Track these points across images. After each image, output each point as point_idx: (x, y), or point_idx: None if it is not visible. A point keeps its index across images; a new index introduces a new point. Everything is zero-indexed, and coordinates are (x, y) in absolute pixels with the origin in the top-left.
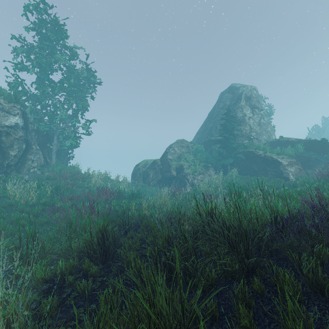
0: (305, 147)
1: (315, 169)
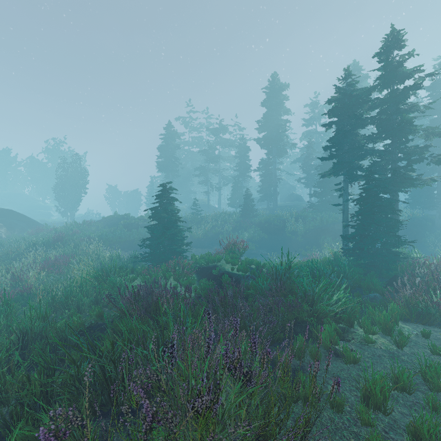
0: (4, 214)
1: (16, 230)
